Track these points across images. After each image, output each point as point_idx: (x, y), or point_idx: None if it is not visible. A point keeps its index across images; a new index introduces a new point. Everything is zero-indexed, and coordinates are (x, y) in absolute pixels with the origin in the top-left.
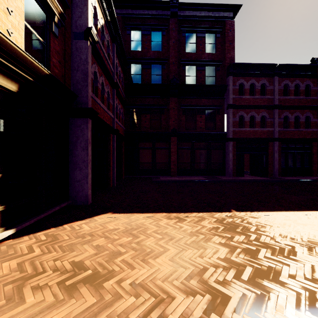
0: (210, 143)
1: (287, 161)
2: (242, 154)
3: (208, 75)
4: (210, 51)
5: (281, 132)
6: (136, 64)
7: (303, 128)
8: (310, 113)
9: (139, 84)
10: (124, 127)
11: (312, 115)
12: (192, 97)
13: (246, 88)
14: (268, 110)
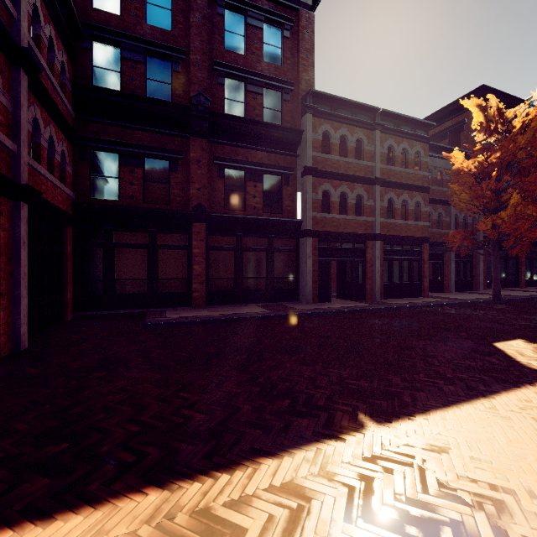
0: (273, 239)
1: (392, 273)
2: (328, 262)
3: (268, 107)
4: (272, 61)
5: (385, 225)
6: (108, 46)
7: (413, 220)
8: (421, 198)
9: (114, 92)
10: (74, 193)
11: (423, 200)
12: (237, 143)
13: (333, 142)
14: (366, 186)
